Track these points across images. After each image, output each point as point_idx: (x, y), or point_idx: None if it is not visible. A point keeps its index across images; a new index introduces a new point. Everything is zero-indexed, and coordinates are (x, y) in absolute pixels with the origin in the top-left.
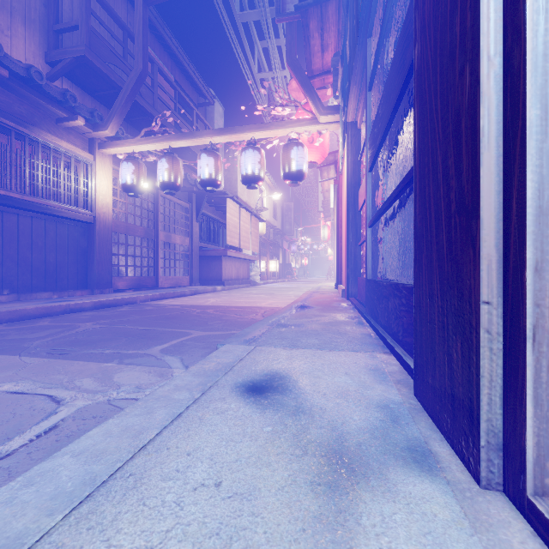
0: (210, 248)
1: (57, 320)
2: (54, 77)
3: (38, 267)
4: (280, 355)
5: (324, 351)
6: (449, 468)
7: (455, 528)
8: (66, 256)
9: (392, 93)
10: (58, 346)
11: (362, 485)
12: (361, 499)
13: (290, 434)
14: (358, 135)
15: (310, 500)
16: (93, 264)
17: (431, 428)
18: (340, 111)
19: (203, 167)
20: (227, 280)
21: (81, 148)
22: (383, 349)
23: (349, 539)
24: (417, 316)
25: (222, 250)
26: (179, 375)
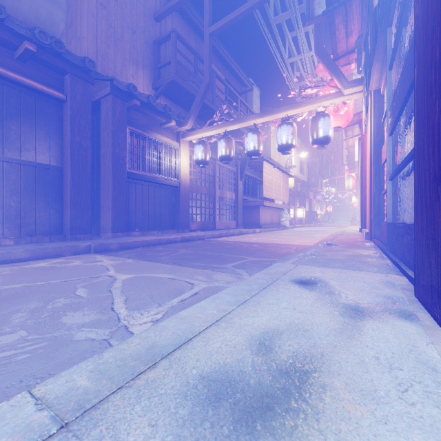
0: (250, 200)
1: (165, 247)
2: (157, 97)
3: (151, 215)
4: (316, 270)
5: (348, 270)
6: (424, 321)
7: (417, 335)
8: (164, 208)
9: (406, 81)
10: (175, 260)
11: (368, 318)
12: (367, 321)
13: (327, 300)
14: (382, 100)
15: (339, 318)
16: (179, 213)
17: (420, 308)
18: (363, 85)
19: (249, 142)
20: (263, 225)
21: (172, 139)
22: (397, 273)
23: (359, 329)
24: (415, 243)
25: (260, 201)
26: (256, 274)
